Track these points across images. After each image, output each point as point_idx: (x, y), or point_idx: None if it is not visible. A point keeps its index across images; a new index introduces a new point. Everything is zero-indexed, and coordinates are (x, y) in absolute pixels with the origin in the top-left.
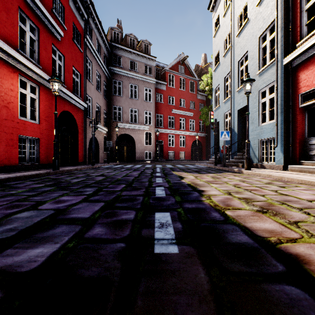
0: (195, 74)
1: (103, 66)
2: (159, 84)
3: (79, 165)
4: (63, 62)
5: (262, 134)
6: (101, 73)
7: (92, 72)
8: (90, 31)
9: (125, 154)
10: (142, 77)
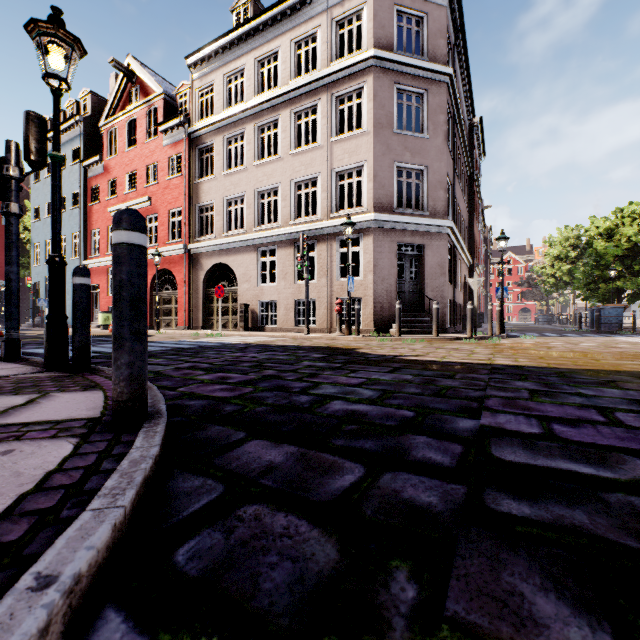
0: None
1: None
2: None
3: None
4: None
5: None
6: None
7: None
8: None
9: None
10: None
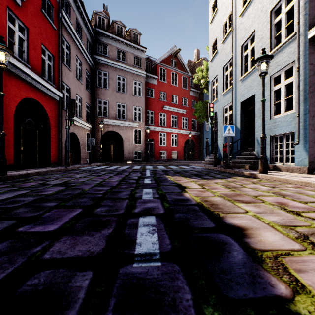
0: (187, 69)
1: (85, 53)
2: (149, 78)
3: (51, 166)
4: (26, 36)
5: (275, 129)
6: (83, 60)
7: (70, 56)
8: (68, 8)
9: (111, 154)
10: (131, 68)
